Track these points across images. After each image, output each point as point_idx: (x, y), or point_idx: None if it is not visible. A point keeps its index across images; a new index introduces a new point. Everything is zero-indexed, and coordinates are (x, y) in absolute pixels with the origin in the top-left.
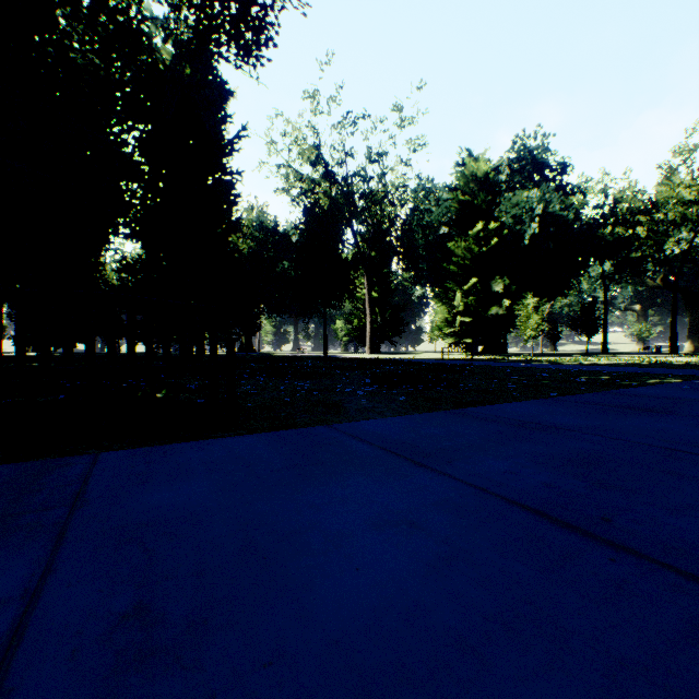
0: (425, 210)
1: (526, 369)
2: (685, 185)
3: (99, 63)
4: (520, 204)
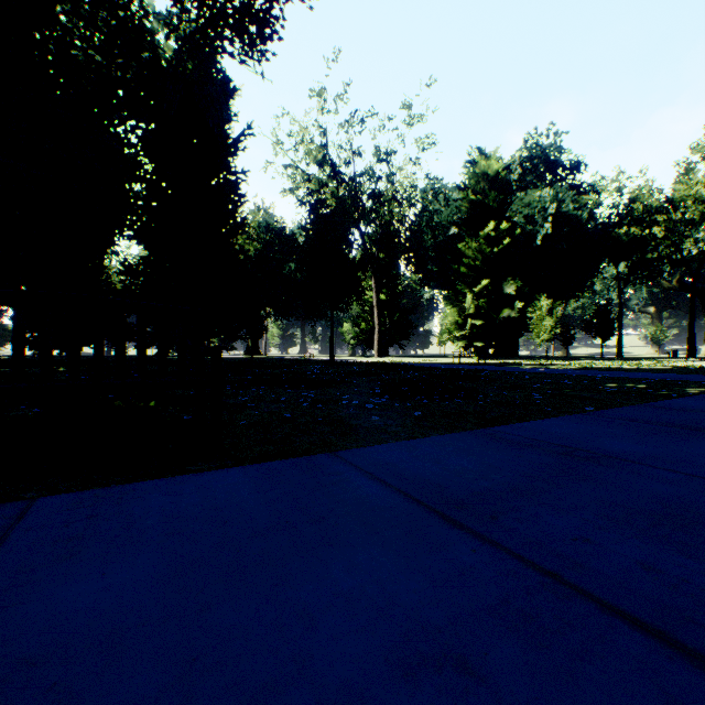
0: (434, 210)
1: (545, 375)
2: (704, 182)
3: (101, 61)
4: (532, 204)
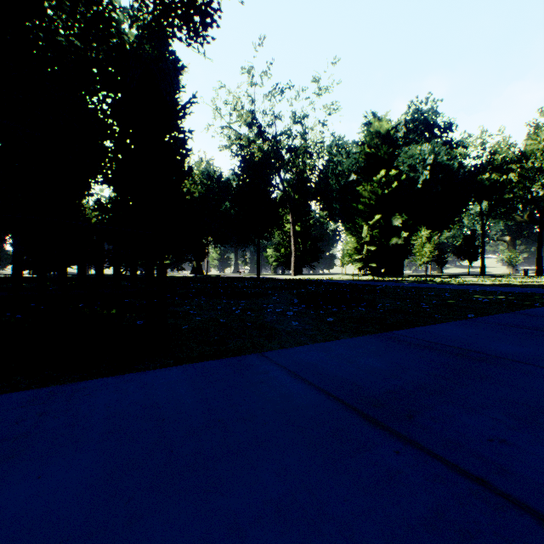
0: (338, 161)
1: (428, 289)
2: None
3: (80, 45)
4: (414, 156)
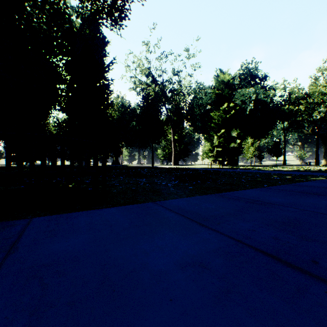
0: (199, 97)
1: (249, 173)
2: (322, 85)
3: (46, 28)
4: (244, 95)
